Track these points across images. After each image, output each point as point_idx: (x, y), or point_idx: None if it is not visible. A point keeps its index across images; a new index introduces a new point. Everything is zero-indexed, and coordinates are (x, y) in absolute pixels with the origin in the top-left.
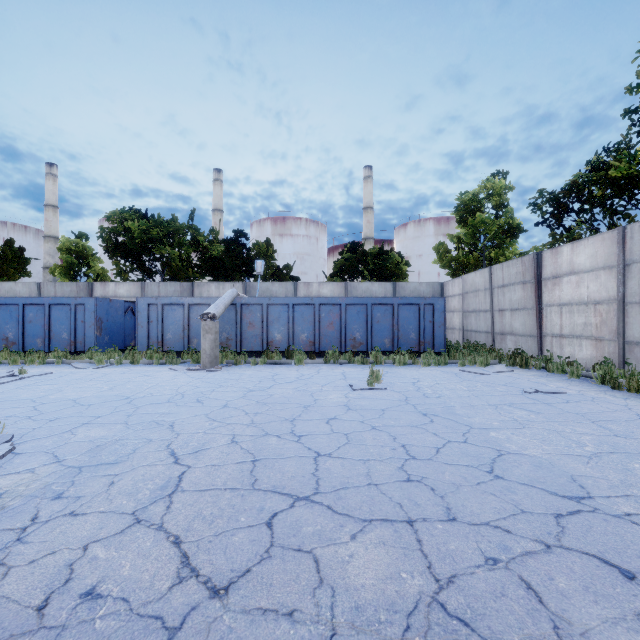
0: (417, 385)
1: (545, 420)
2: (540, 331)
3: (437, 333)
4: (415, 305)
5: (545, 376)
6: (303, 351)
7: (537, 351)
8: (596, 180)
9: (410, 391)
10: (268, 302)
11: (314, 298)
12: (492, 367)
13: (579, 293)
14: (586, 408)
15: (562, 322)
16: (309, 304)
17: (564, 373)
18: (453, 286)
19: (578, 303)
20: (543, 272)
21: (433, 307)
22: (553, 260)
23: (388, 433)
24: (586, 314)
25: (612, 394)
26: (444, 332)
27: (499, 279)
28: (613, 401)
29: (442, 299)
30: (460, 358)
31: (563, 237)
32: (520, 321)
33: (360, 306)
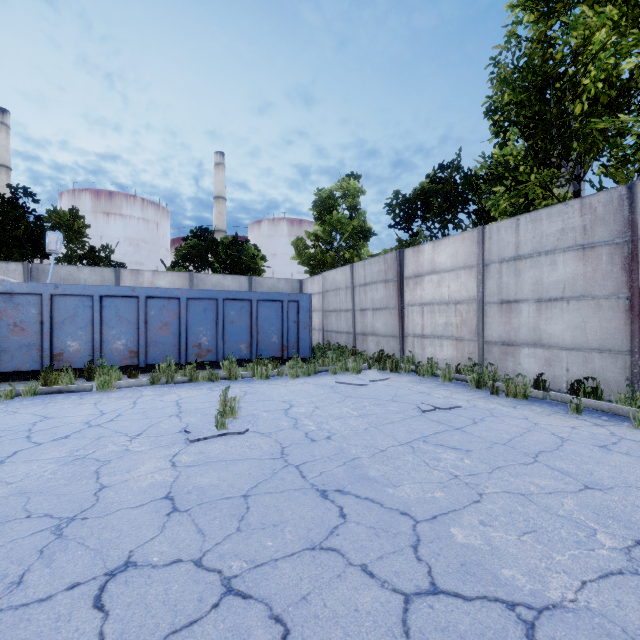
0: (292, 415)
1: (488, 468)
2: (402, 331)
3: (302, 335)
4: (278, 302)
5: (421, 382)
6: (119, 366)
7: (399, 352)
8: (436, 192)
9: (285, 430)
10: (53, 291)
11: (137, 288)
12: (365, 374)
13: (440, 293)
14: (502, 431)
15: (424, 322)
16: (129, 296)
17: (434, 376)
18: (313, 284)
19: (439, 303)
20: (405, 271)
21: (298, 305)
22: (415, 259)
23: (266, 609)
24: (447, 314)
25: (498, 402)
26: (310, 334)
27: (361, 277)
28: (510, 413)
29: (308, 296)
30: (330, 364)
31: (407, 243)
32: (382, 321)
33: (208, 301)
